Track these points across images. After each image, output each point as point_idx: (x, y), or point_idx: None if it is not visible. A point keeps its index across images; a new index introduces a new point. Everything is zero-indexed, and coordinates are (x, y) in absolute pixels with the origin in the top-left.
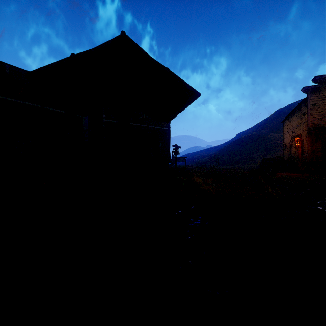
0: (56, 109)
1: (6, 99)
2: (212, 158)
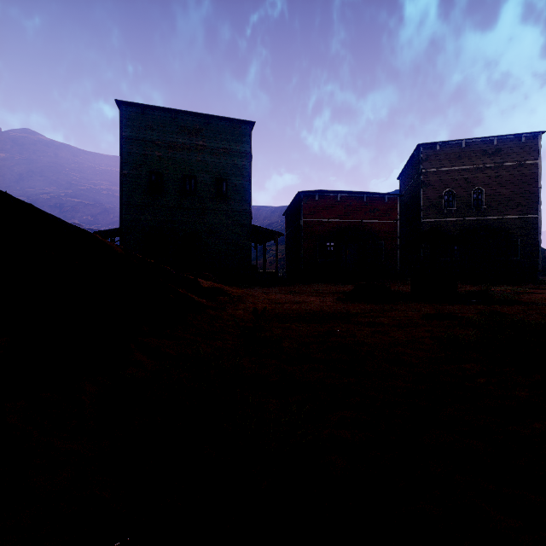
0: (372, 220)
1: (338, 221)
2: None
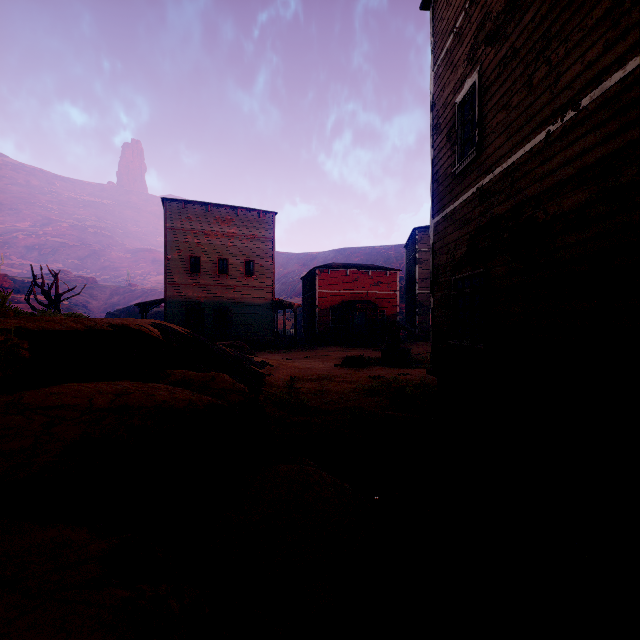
0: (376, 291)
1: (347, 292)
2: None
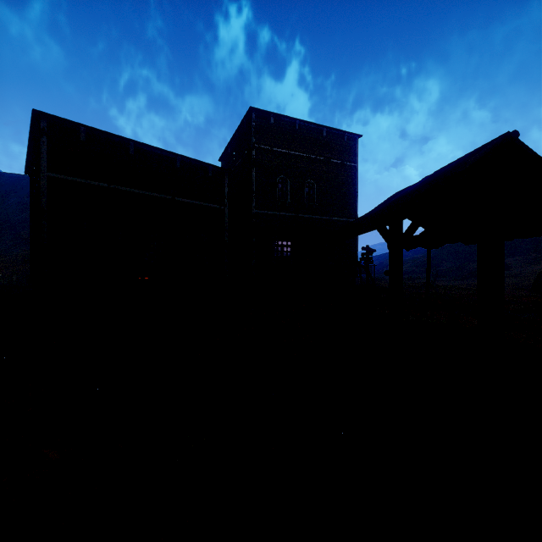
0: (190, 200)
1: (130, 190)
2: (421, 265)
